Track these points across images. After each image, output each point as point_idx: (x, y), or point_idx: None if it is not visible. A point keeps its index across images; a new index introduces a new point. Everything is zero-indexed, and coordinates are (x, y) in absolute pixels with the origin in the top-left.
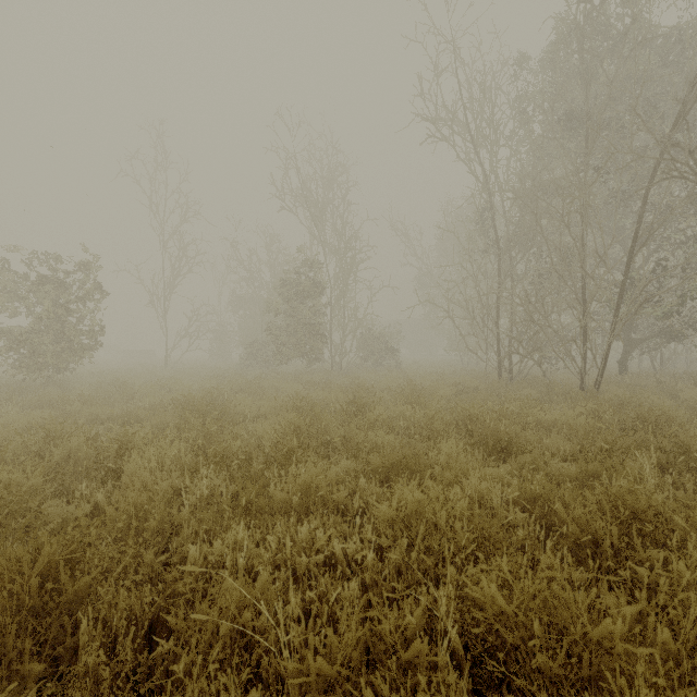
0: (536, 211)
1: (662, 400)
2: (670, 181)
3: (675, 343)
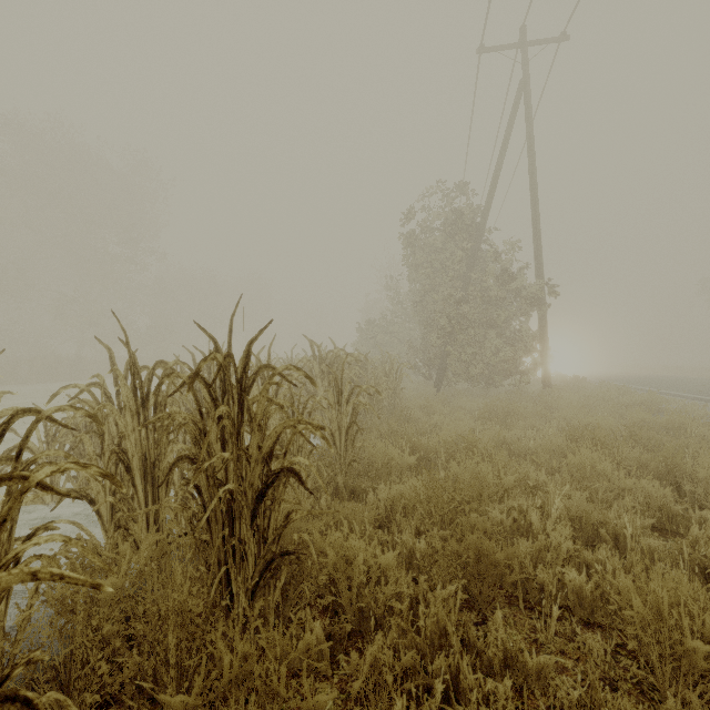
0: None
1: None
2: None
3: None
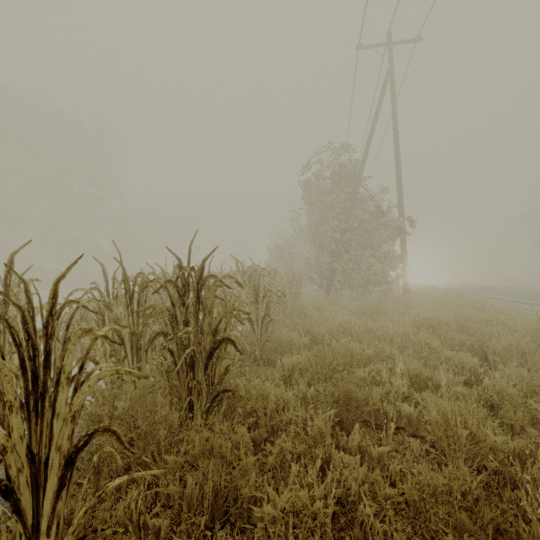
0: None
1: None
2: None
3: None
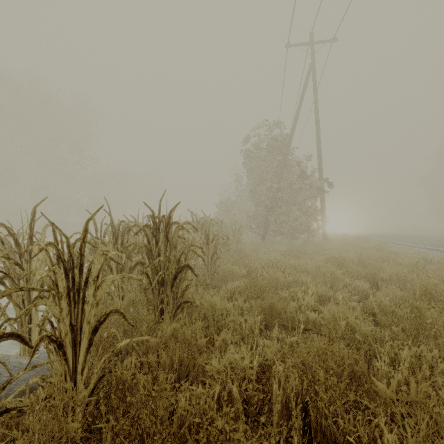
0: None
1: None
2: None
3: None
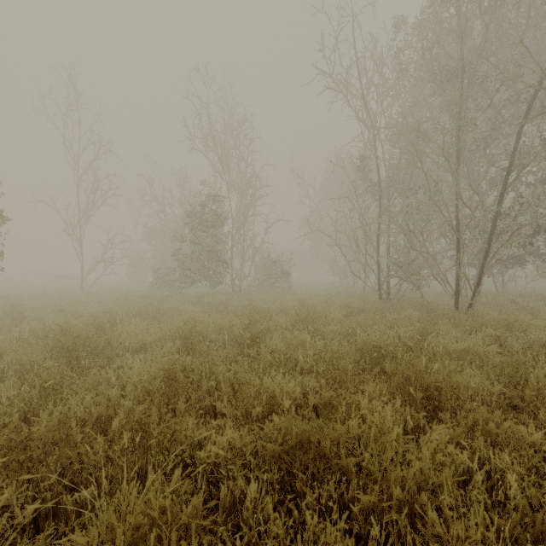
0: (417, 148)
1: (528, 319)
2: (543, 118)
3: (515, 268)
